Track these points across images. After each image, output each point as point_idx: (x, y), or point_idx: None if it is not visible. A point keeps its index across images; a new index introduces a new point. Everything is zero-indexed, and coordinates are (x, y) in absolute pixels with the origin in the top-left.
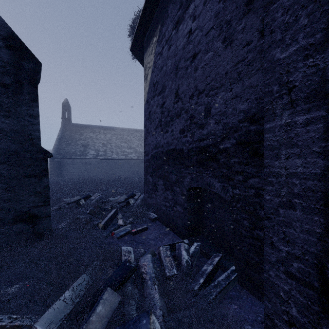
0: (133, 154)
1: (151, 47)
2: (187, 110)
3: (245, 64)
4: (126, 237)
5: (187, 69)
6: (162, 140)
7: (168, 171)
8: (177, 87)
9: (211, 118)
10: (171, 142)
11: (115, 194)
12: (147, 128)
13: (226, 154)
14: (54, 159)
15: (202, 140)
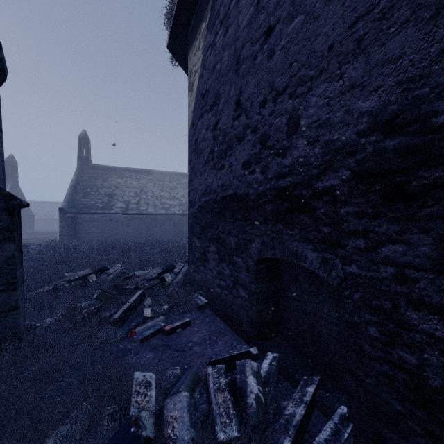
0: (177, 207)
1: (198, 39)
2: (255, 128)
3: (373, 18)
4: (155, 339)
5: (256, 57)
6: (214, 182)
7: (224, 231)
8: (239, 92)
9: (300, 135)
10: (229, 184)
11: (146, 265)
12: (193, 165)
13: (330, 199)
14: (66, 214)
15: (283, 175)
